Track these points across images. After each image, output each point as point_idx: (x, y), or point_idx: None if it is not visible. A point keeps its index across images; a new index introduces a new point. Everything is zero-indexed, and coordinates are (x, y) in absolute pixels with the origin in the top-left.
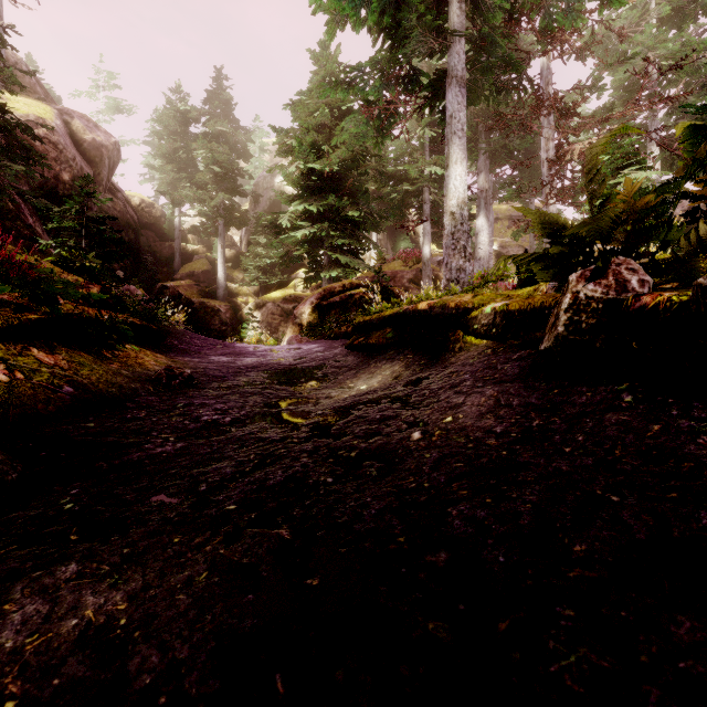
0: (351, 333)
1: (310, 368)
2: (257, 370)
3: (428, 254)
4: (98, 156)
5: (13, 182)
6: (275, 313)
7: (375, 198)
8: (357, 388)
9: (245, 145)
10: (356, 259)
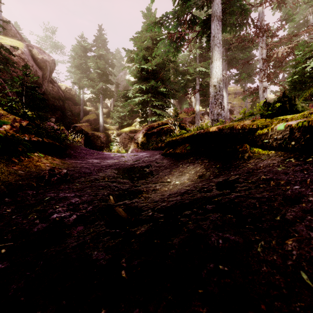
0: (164, 146)
1: (142, 167)
2: (112, 168)
3: (198, 109)
4: (45, 65)
5: (2, 76)
6: (126, 138)
7: (173, 82)
8: (173, 183)
9: (112, 60)
10: (164, 111)
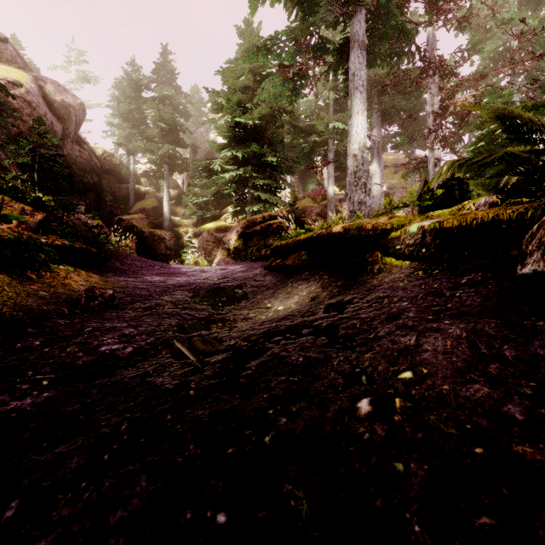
0: (270, 255)
1: (232, 287)
2: (183, 289)
3: (332, 193)
4: (67, 114)
5: None
6: (209, 240)
7: (289, 147)
8: (274, 308)
9: (186, 106)
10: (274, 196)
